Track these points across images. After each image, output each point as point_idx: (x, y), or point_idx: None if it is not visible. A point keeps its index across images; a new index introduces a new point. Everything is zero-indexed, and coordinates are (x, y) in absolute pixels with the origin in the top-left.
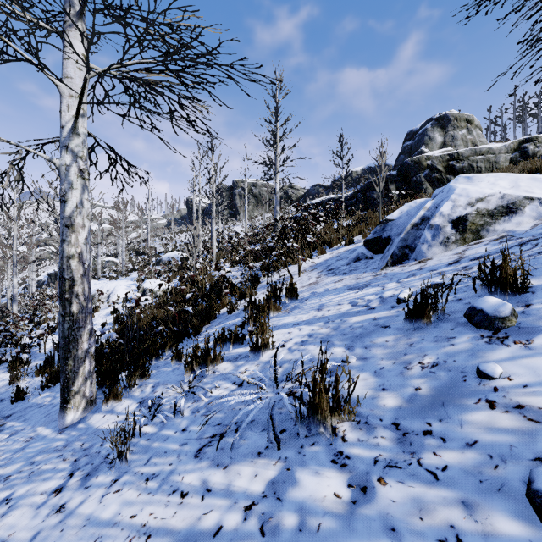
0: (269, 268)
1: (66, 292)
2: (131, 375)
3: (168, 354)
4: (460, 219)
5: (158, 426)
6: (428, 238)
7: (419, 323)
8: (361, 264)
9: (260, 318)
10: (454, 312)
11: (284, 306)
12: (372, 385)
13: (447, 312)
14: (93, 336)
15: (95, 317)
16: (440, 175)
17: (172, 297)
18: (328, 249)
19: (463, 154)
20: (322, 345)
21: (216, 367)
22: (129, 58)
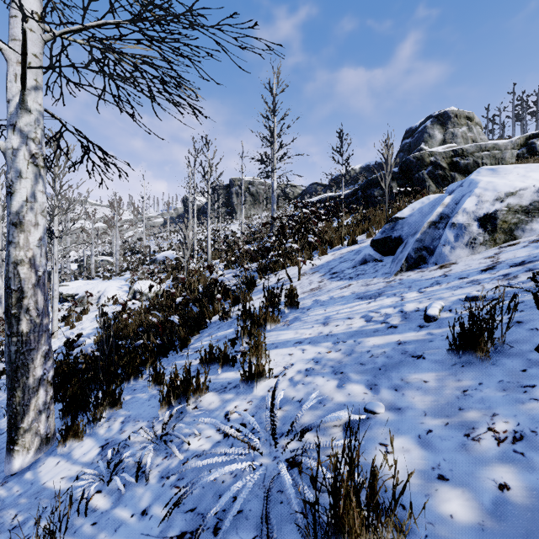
0: (266, 270)
1: (13, 306)
2: (97, 406)
3: (150, 372)
4: (488, 217)
5: (113, 497)
6: (451, 238)
7: (468, 356)
8: (369, 267)
9: (255, 332)
10: (516, 341)
11: (283, 316)
12: (419, 465)
13: (506, 342)
14: (50, 359)
15: (83, 320)
16: (444, 172)
17: (162, 300)
18: (329, 249)
19: (468, 150)
20: (333, 378)
21: (199, 399)
22: (95, 21)
